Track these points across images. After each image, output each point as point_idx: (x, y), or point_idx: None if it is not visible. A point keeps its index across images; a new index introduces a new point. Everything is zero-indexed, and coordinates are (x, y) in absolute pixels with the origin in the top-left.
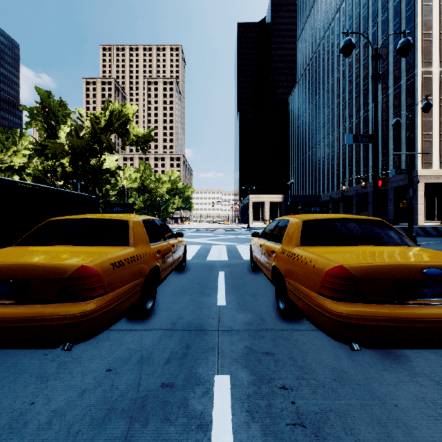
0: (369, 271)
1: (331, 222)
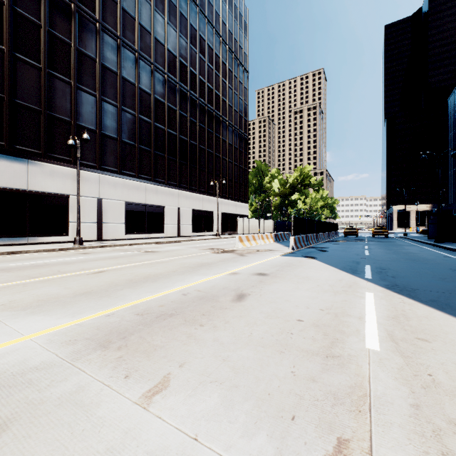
0: (376, 231)
1: (378, 228)
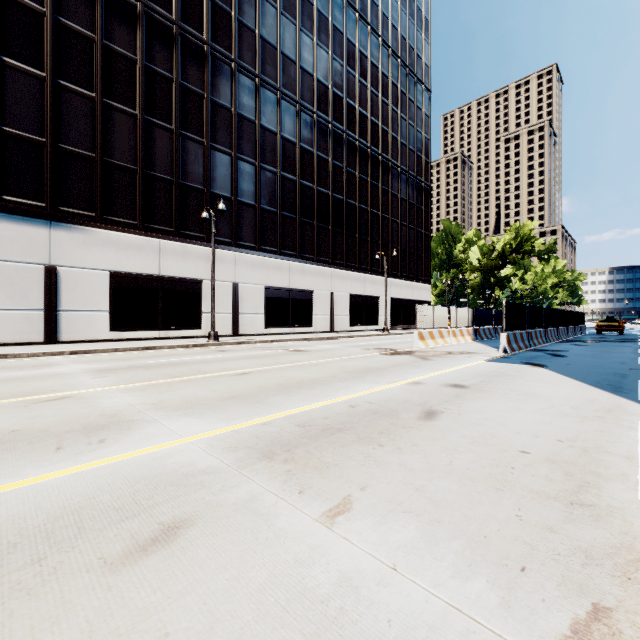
0: None
1: None
